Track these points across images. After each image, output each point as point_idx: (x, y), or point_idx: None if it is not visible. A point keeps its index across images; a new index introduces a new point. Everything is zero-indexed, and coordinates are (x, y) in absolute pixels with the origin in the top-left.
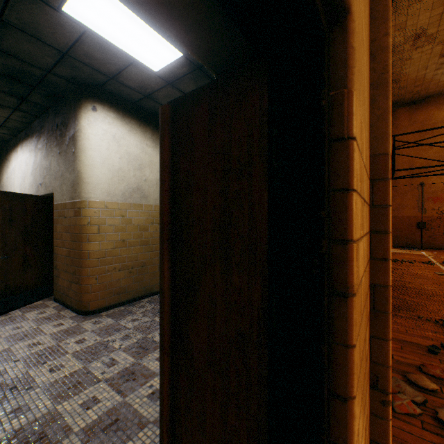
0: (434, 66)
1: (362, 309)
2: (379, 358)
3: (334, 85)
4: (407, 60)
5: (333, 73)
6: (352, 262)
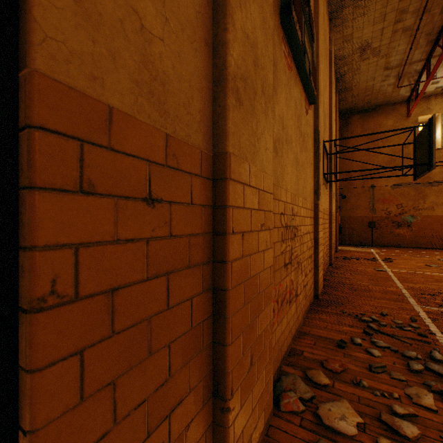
0: (380, 78)
1: (132, 319)
2: (219, 364)
3: (21, 65)
4: (357, 70)
5: (21, 50)
6: (36, 272)
